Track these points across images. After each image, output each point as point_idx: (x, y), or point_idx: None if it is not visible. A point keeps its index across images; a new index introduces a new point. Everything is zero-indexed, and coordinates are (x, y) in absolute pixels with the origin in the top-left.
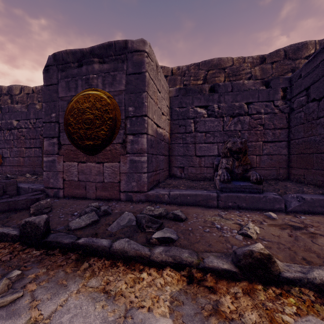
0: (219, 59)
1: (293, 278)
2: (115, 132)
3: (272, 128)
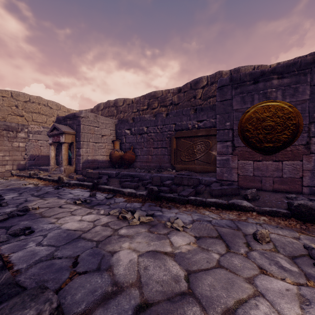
0: None
1: None
2: (297, 135)
3: None
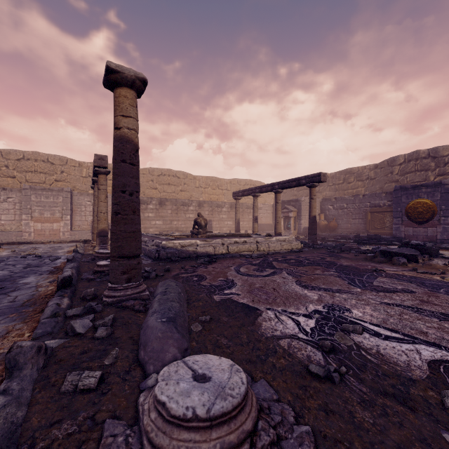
0: None
1: None
2: (434, 216)
3: None
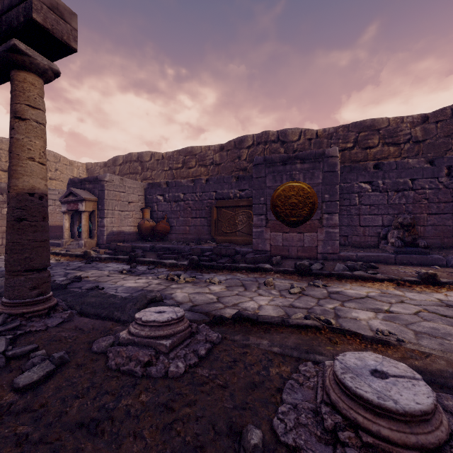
0: (373, 121)
1: (446, 281)
2: (314, 212)
3: (436, 202)
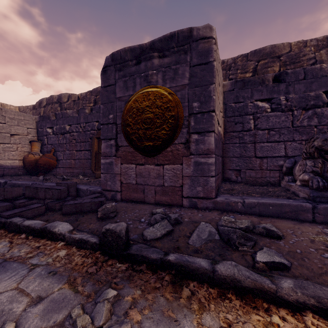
0: (273, 47)
1: None
2: (177, 131)
3: None
